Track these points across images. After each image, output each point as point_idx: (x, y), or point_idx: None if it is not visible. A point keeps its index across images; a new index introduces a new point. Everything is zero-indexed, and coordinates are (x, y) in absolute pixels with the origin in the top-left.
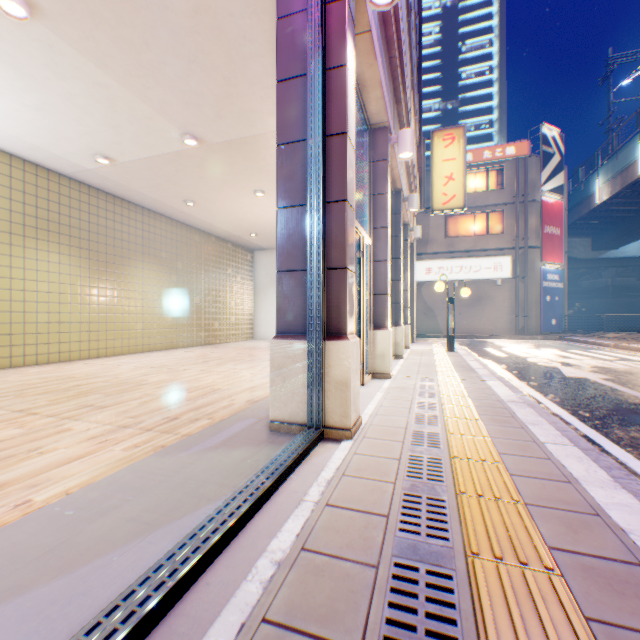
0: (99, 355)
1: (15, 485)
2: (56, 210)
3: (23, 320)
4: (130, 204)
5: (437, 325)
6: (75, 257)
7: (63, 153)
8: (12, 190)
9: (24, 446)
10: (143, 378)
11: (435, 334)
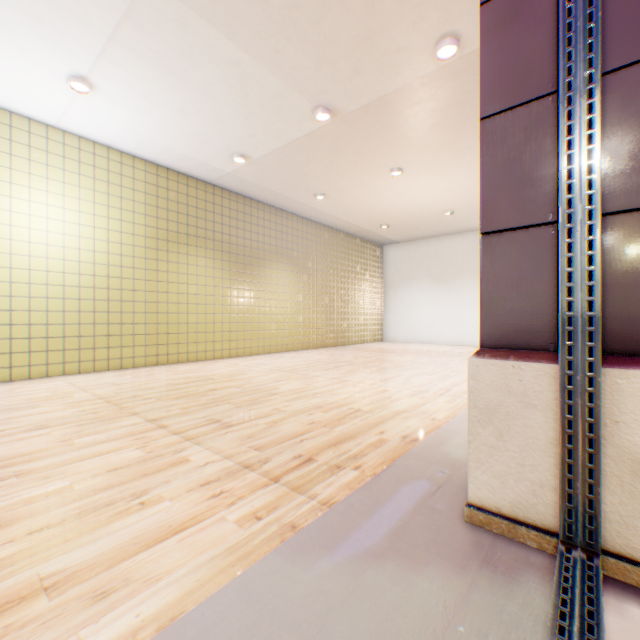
0: (236, 354)
1: (78, 583)
2: (201, 217)
3: (175, 320)
4: (262, 206)
5: None
6: (216, 260)
7: (204, 159)
8: (167, 201)
9: (128, 484)
10: (271, 385)
11: None
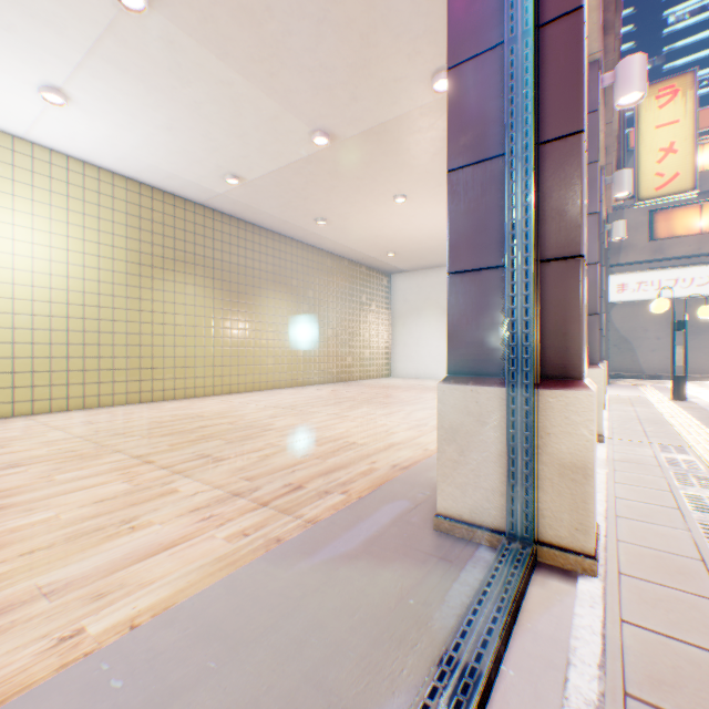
0: (231, 391)
1: (79, 589)
2: (192, 241)
3: (163, 354)
4: (261, 230)
5: (635, 361)
6: (209, 288)
7: (196, 178)
8: (154, 223)
9: (119, 513)
10: (269, 421)
11: (632, 373)
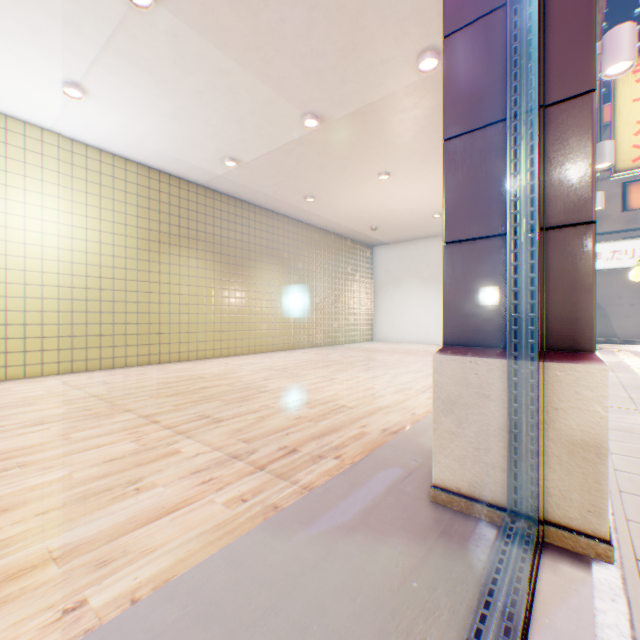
0: (229, 354)
1: (84, 554)
2: (194, 219)
3: (169, 321)
4: (255, 208)
5: (608, 327)
6: (210, 261)
7: (198, 162)
8: (161, 203)
9: (126, 473)
10: (263, 383)
11: (606, 339)
